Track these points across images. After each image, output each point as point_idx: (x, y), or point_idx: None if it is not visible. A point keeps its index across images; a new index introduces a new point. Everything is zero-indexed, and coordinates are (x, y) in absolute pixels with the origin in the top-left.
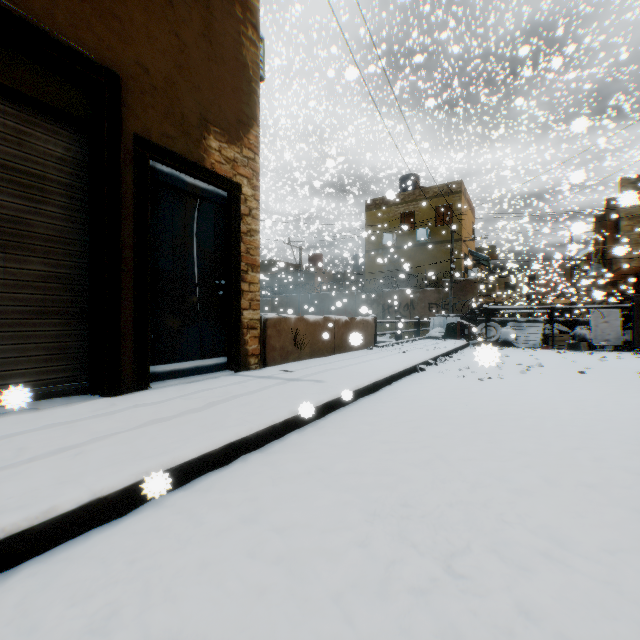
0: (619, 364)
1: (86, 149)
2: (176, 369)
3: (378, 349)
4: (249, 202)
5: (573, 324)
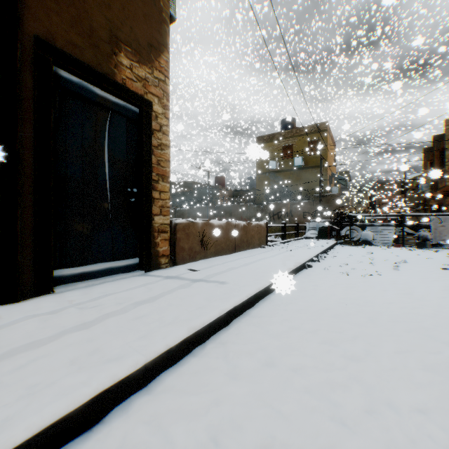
0: None
1: None
2: (86, 271)
3: (269, 248)
4: (160, 119)
5: (417, 227)
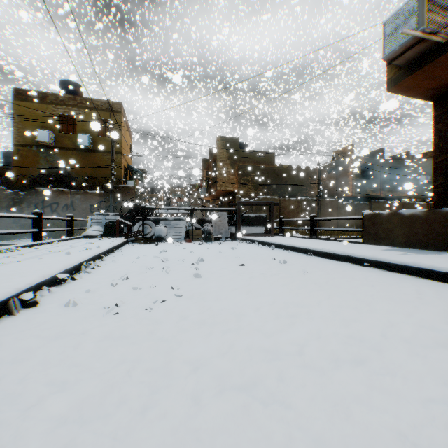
0: (247, 251)
1: None
2: None
3: None
4: None
5: (203, 222)
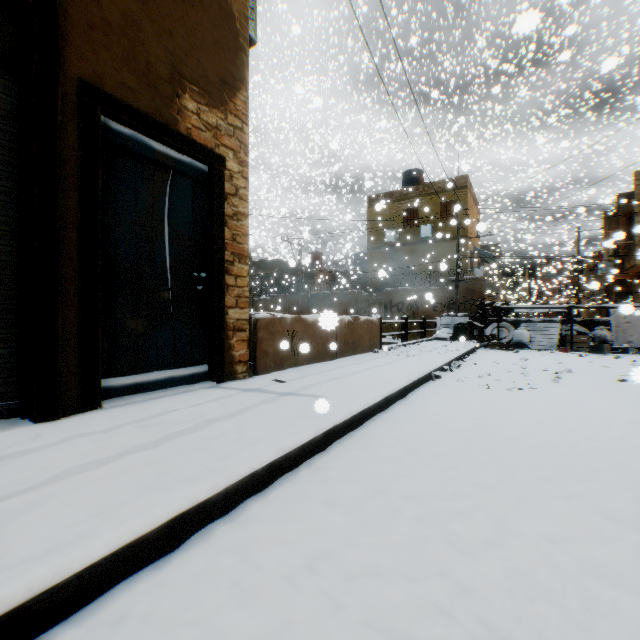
0: None
1: (14, 97)
2: (140, 382)
3: (384, 352)
4: (235, 180)
5: (591, 324)
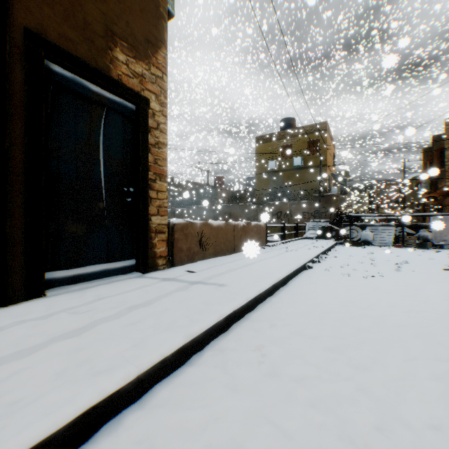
0: None
1: None
2: (80, 274)
3: (269, 248)
4: (157, 117)
5: (417, 228)
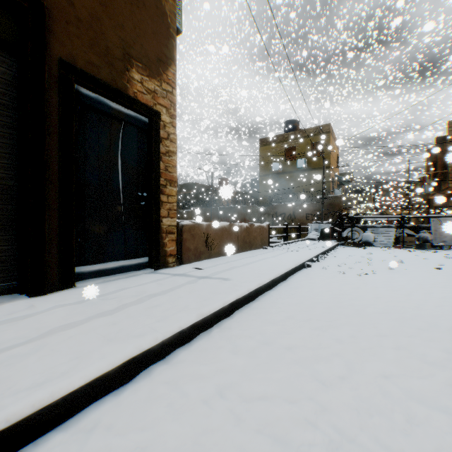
0: None
1: (14, 71)
2: (102, 269)
3: (271, 248)
4: (167, 128)
5: (417, 229)
